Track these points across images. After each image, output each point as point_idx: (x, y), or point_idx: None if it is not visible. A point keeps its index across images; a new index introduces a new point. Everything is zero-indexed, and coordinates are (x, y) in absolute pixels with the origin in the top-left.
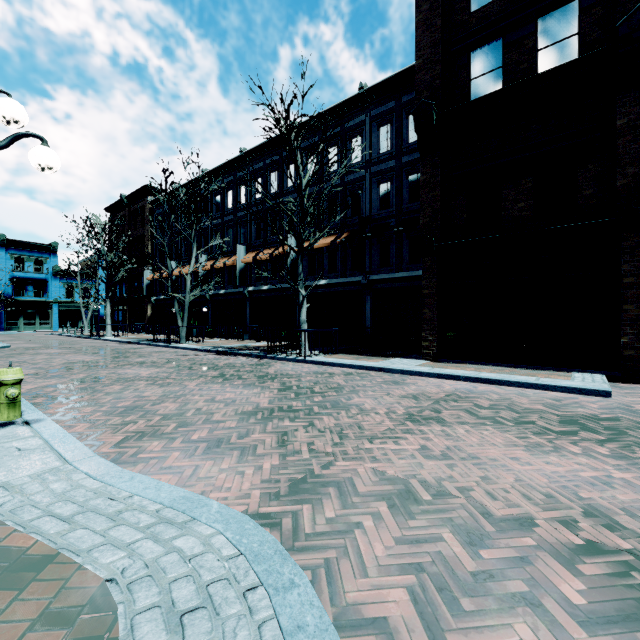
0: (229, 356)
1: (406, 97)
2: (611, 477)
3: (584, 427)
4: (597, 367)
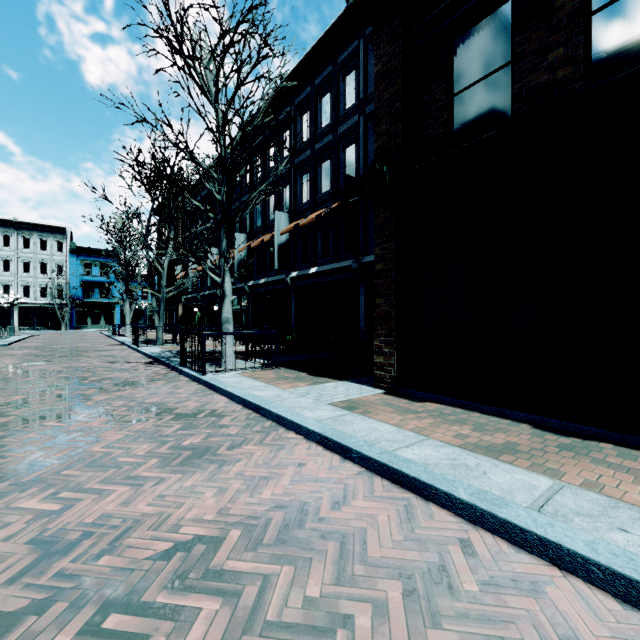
0: (150, 365)
1: None
2: None
3: None
4: None
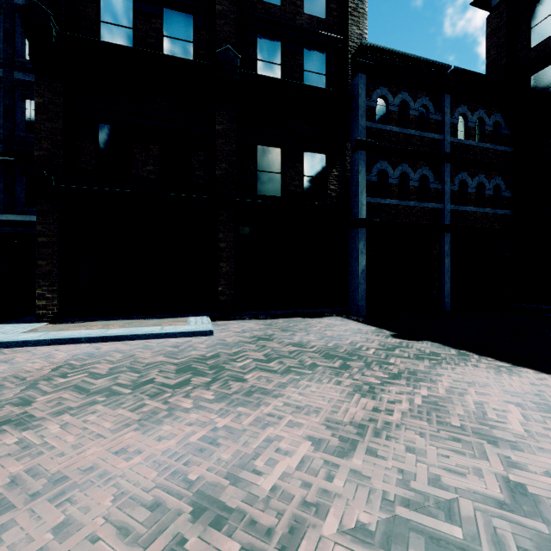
0: None
1: (21, 0)
2: (216, 429)
3: (196, 371)
4: (205, 311)
